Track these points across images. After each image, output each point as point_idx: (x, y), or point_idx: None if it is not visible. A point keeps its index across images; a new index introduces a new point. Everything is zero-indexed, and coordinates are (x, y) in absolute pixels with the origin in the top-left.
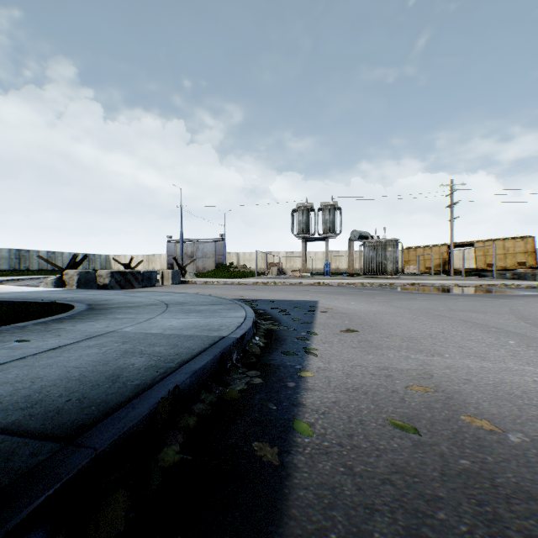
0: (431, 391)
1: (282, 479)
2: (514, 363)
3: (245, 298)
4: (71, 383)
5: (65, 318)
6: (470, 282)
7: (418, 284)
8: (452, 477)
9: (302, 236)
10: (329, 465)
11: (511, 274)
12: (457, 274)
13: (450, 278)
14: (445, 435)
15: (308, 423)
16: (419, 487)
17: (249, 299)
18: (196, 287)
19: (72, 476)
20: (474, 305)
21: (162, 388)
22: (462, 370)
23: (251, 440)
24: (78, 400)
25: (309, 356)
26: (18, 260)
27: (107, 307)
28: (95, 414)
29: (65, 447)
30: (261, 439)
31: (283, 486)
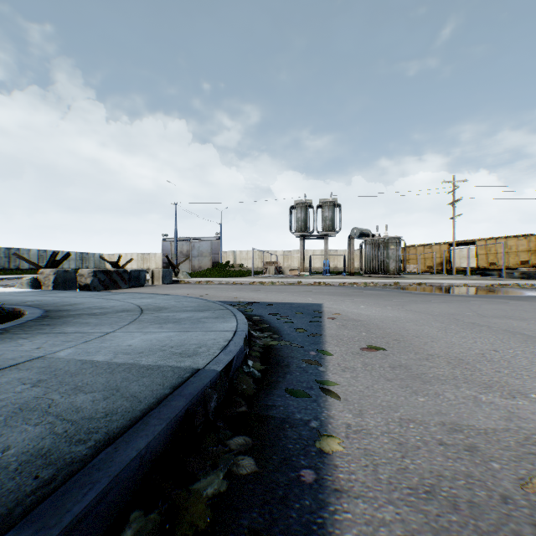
0: None
1: None
2: None
3: (240, 301)
4: None
5: None
6: (480, 282)
7: (425, 284)
8: None
9: (300, 234)
10: None
11: (520, 273)
12: (459, 273)
13: (454, 277)
14: None
15: None
16: None
17: (243, 302)
18: (187, 288)
19: None
20: (503, 309)
21: None
22: None
23: None
24: None
25: (328, 399)
26: (8, 258)
27: (65, 314)
28: None
29: None
30: None
31: None
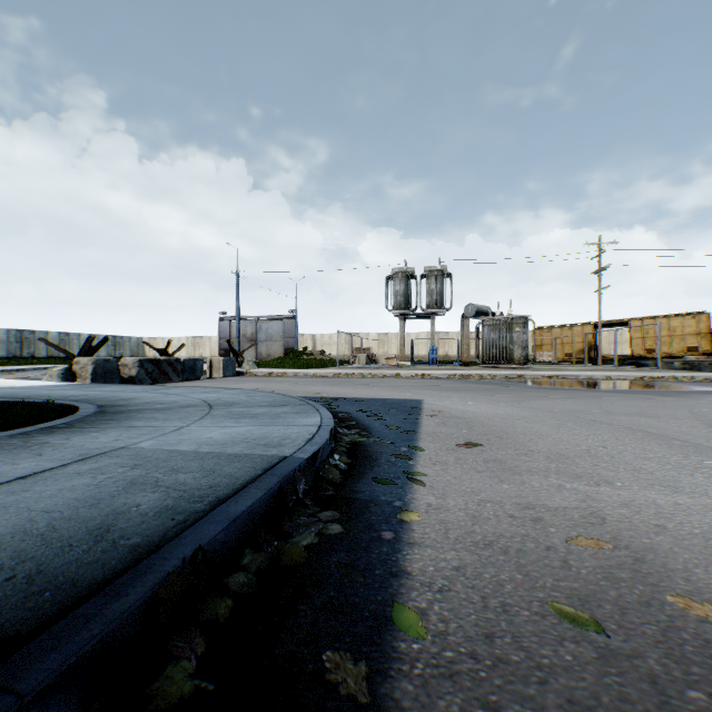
0: (608, 547)
1: None
2: None
3: (322, 396)
4: (26, 542)
5: (60, 426)
6: (627, 374)
7: (556, 376)
8: None
9: (399, 312)
10: (458, 703)
11: (681, 363)
12: (607, 363)
13: (598, 368)
14: (650, 636)
15: (417, 610)
16: None
17: (327, 398)
18: (256, 381)
19: None
20: (639, 406)
21: (175, 553)
22: (648, 509)
23: (321, 647)
24: (27, 578)
25: (414, 486)
26: (20, 344)
27: (125, 409)
28: (46, 608)
29: None
30: (337, 644)
31: None
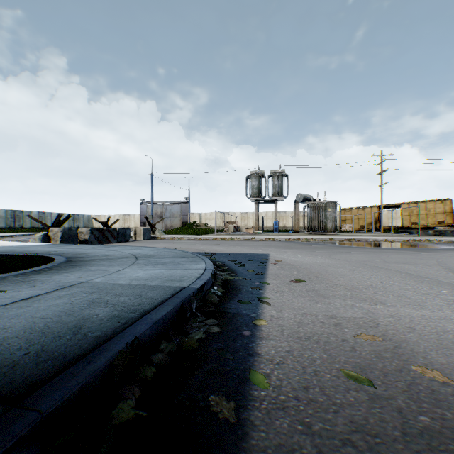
0: (379, 340)
1: (238, 440)
2: (451, 311)
3: (206, 252)
4: (33, 335)
5: (44, 269)
6: (398, 238)
7: (354, 239)
8: (414, 437)
9: (254, 199)
10: (287, 422)
11: (433, 231)
12: (386, 231)
13: (380, 234)
14: (400, 388)
15: (264, 374)
16: (382, 449)
17: (209, 252)
18: (164, 242)
19: (10, 446)
20: (405, 258)
21: (121, 340)
22: (405, 318)
23: (208, 394)
24: (36, 353)
25: (263, 305)
26: (13, 219)
27: (83, 259)
28: (49, 369)
29: (9, 410)
30: (217, 392)
31: (240, 448)
